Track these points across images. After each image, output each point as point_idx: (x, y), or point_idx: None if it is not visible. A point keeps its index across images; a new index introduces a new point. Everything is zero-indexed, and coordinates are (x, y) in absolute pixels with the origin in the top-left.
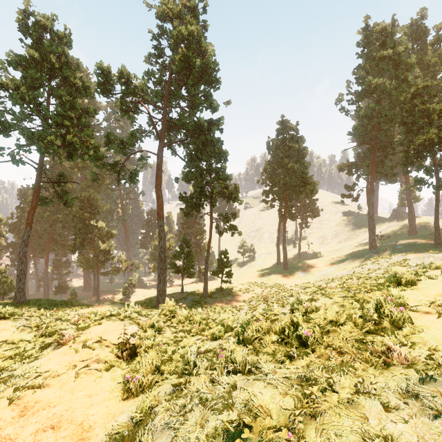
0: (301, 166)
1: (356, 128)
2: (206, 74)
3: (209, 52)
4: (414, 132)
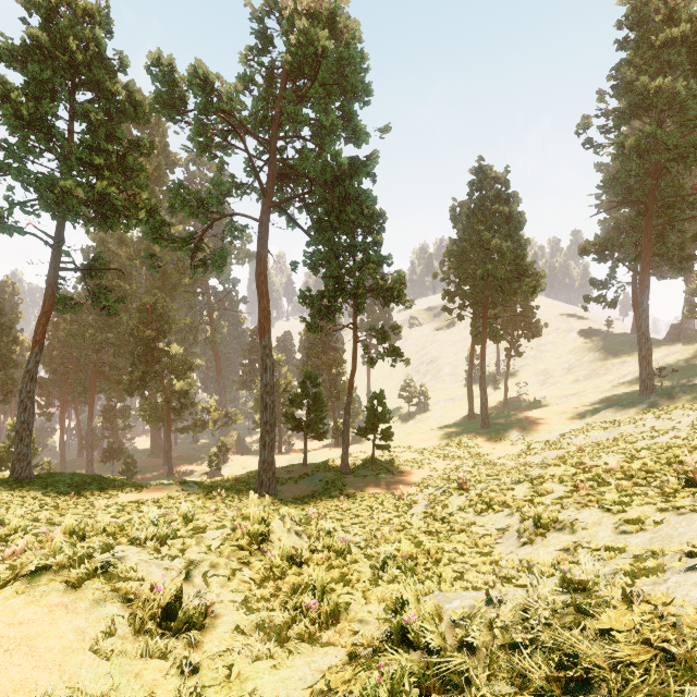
0: (513, 245)
1: (614, 176)
2: (347, 72)
3: (352, 25)
4: None
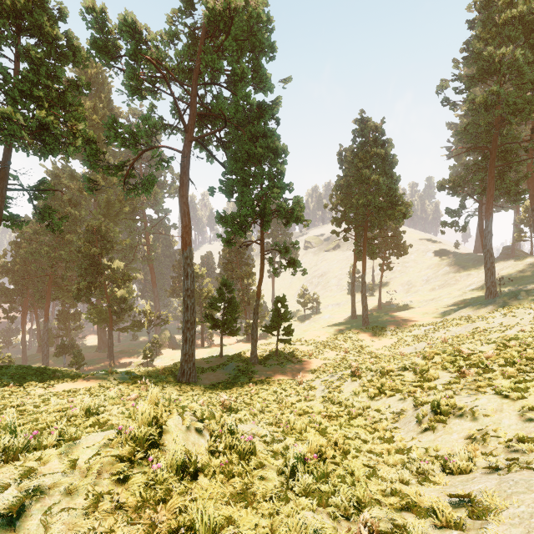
0: (387, 180)
1: (465, 128)
2: (255, 28)
3: None
4: None
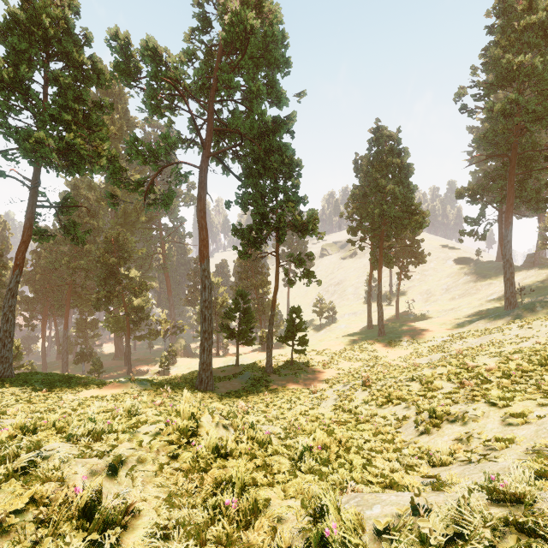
0: (404, 190)
1: (484, 135)
2: (270, 47)
3: (274, 7)
4: None
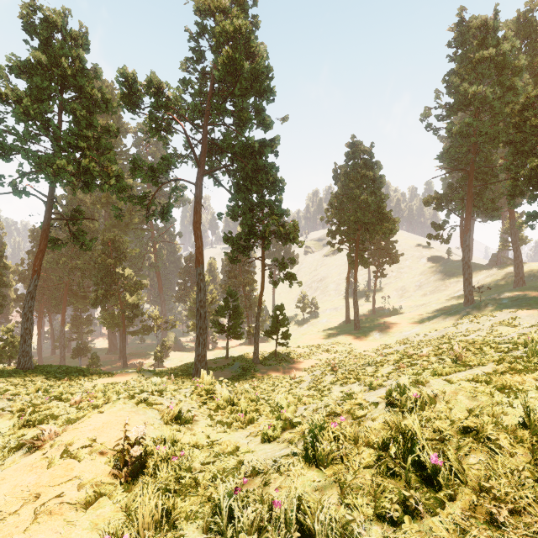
0: (377, 199)
1: (447, 150)
2: (257, 81)
3: (261, 52)
4: (523, 153)
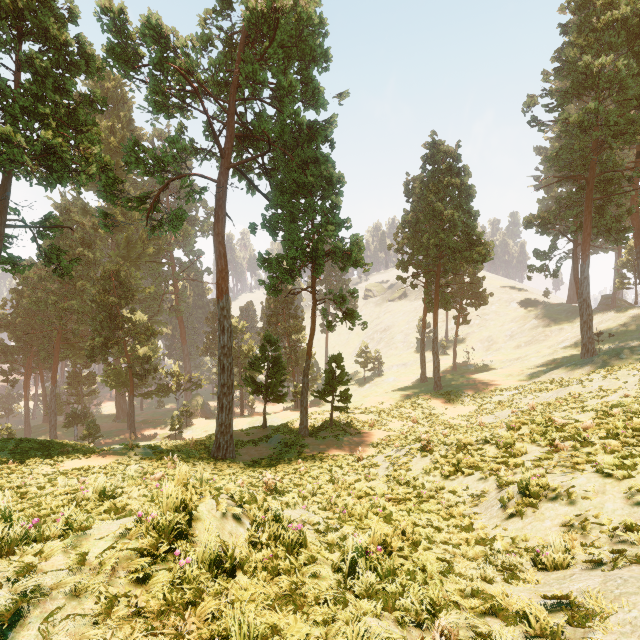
0: (464, 216)
1: (556, 153)
2: (305, 33)
3: None
4: None
